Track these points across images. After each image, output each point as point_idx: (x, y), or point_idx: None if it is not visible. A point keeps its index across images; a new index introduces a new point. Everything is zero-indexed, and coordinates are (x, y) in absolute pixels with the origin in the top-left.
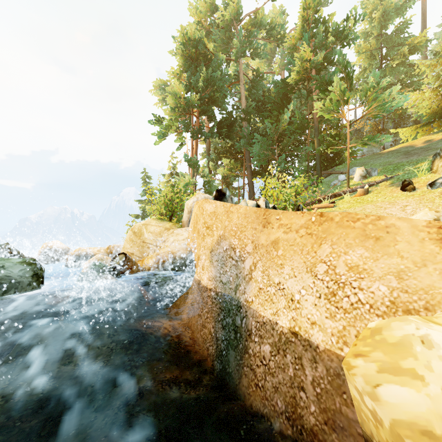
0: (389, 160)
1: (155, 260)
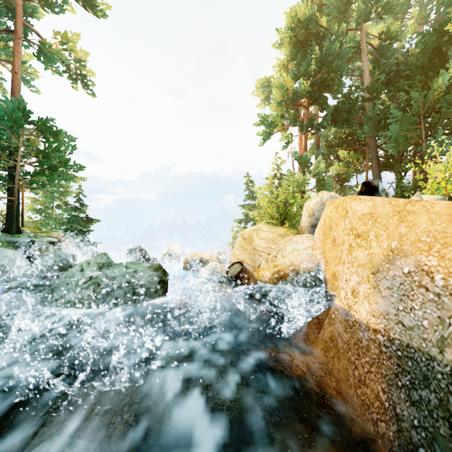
0: None
1: (273, 271)
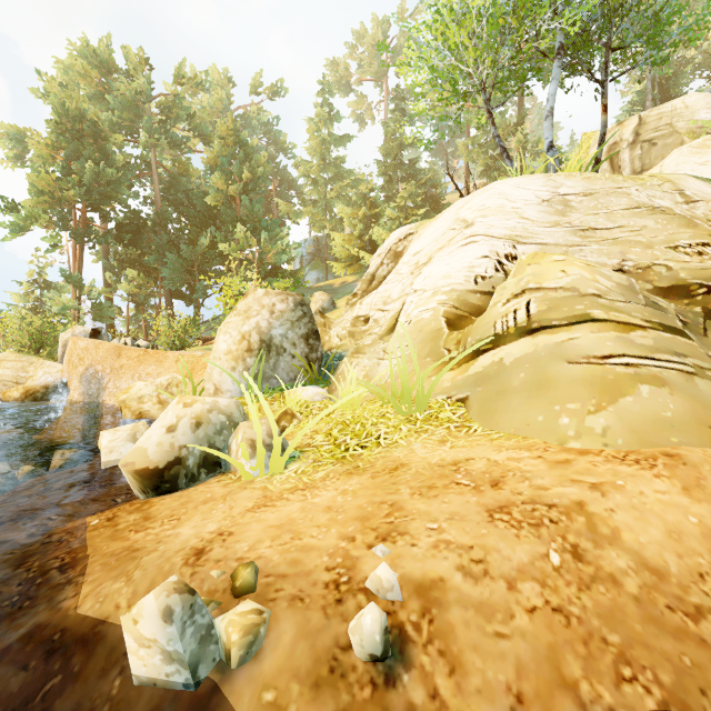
0: (307, 298)
1: (22, 392)
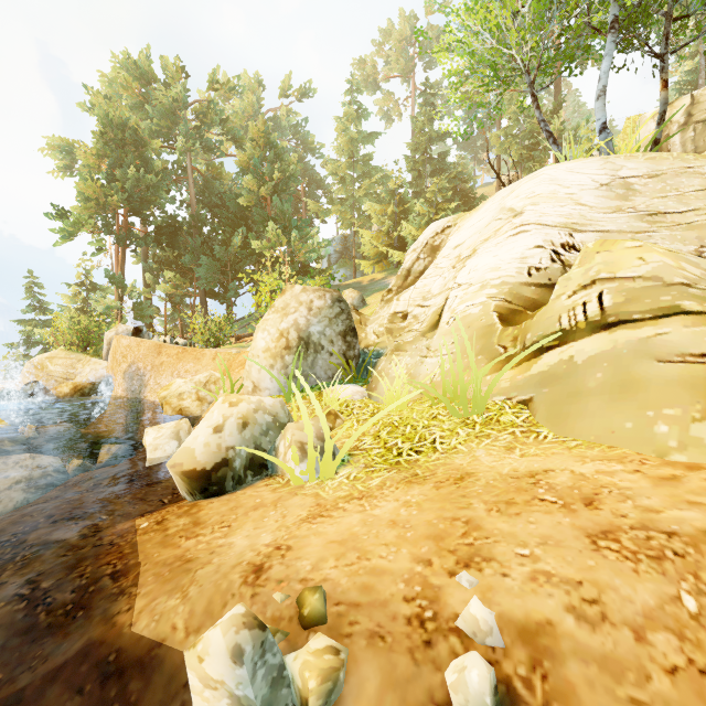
0: None
1: (71, 388)
